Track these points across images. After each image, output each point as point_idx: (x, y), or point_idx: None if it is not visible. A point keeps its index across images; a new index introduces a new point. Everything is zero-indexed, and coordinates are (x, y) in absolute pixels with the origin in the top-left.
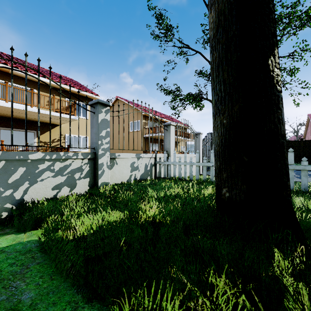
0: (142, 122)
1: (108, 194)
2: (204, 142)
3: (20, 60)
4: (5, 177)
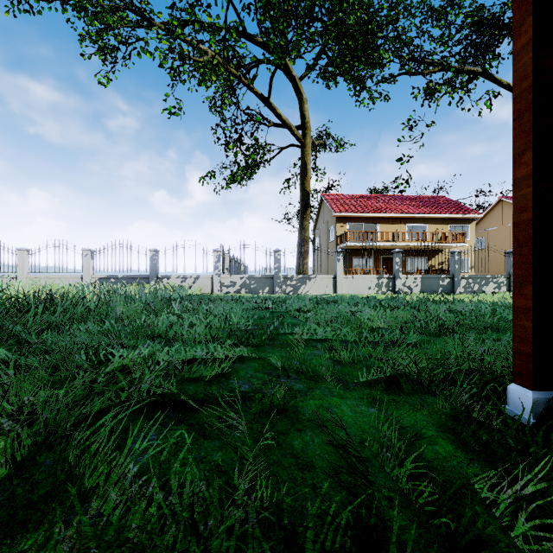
0: None
1: None
2: None
3: (406, 199)
4: (480, 283)
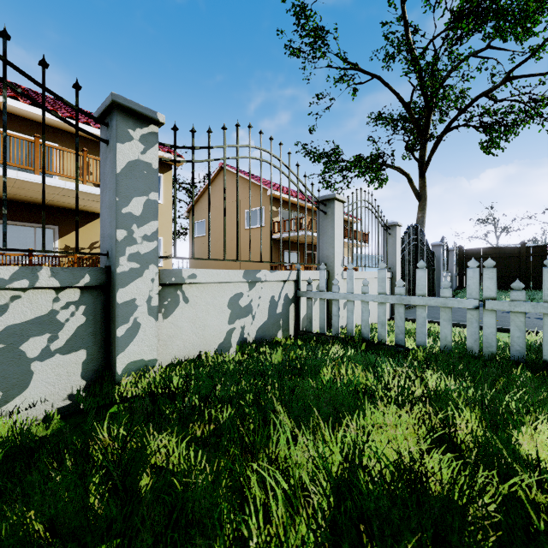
0: (269, 211)
1: (108, 439)
2: (403, 246)
3: (33, 90)
4: None
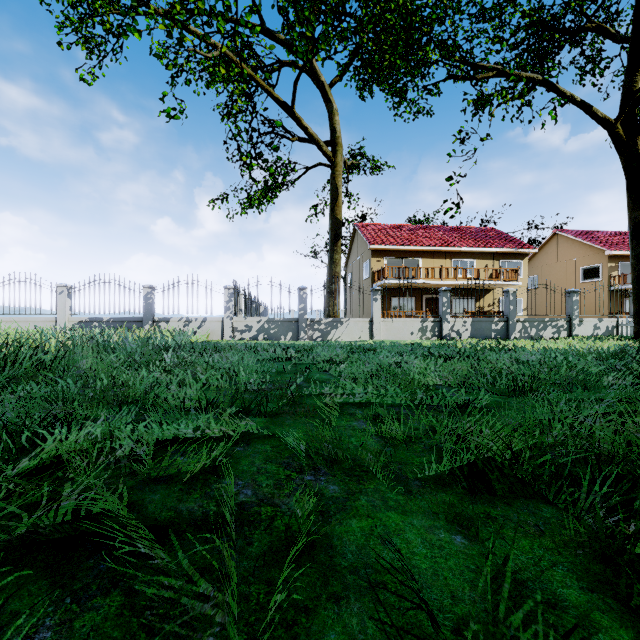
0: (606, 267)
1: (582, 336)
2: None
3: (452, 230)
4: (538, 327)
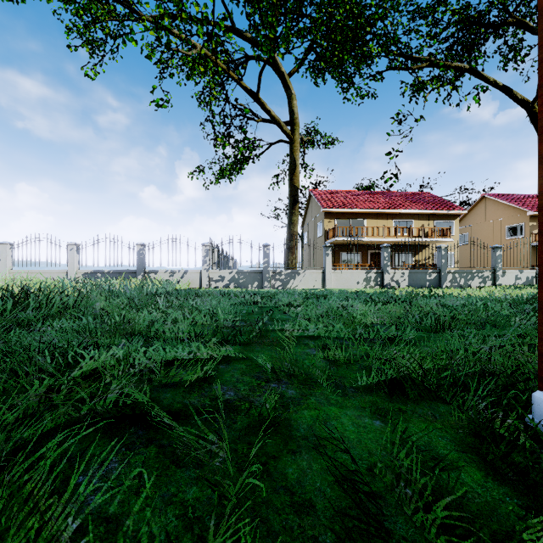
0: (528, 226)
1: (505, 285)
2: None
3: (393, 195)
4: (466, 277)
